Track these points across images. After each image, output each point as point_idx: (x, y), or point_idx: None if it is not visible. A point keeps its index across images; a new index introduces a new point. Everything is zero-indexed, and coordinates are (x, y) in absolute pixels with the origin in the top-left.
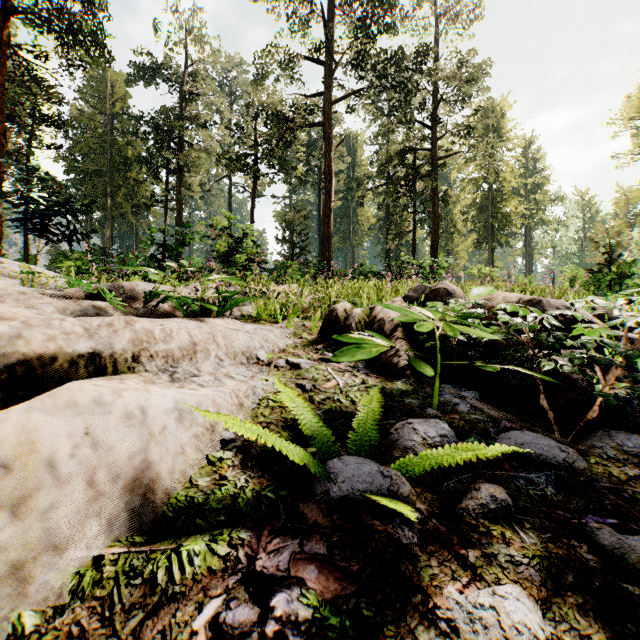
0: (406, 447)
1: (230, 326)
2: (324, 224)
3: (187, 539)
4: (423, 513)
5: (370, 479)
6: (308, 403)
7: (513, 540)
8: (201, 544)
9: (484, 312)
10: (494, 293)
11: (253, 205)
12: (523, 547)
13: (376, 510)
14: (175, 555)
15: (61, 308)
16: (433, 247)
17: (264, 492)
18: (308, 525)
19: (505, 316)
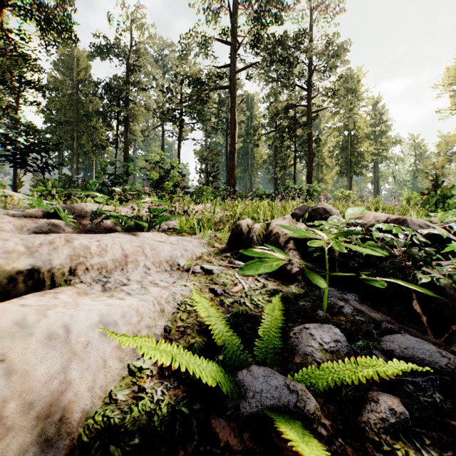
0: (306, 353)
1: (158, 238)
2: (230, 159)
3: None
4: (329, 429)
5: (278, 394)
6: (219, 313)
7: None
8: None
9: (362, 229)
10: (365, 213)
11: (179, 146)
12: None
13: None
14: None
15: (19, 226)
16: (308, 176)
17: (178, 406)
18: (220, 447)
19: (380, 233)
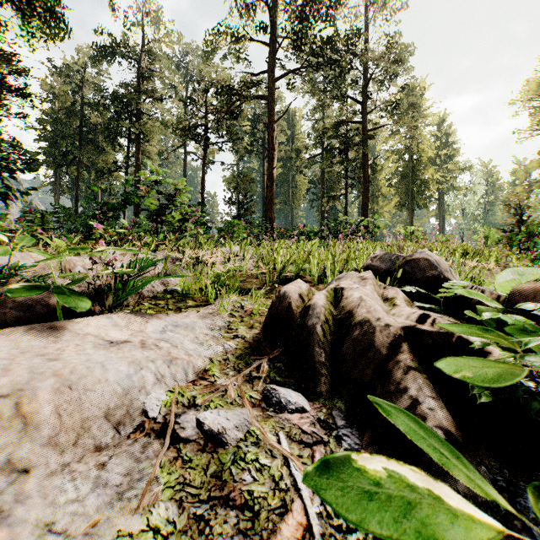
0: None
1: (114, 333)
2: (267, 187)
3: None
4: None
5: None
6: None
7: None
8: None
9: None
10: None
11: (204, 170)
12: None
13: None
14: None
15: None
16: (364, 208)
17: None
18: None
19: None
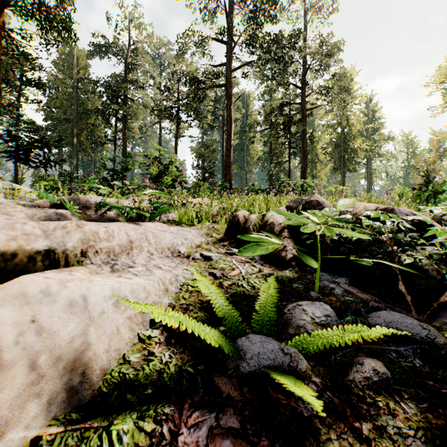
0: (298, 325)
1: (159, 228)
2: (226, 156)
3: (118, 416)
4: (318, 386)
5: (273, 356)
6: (220, 290)
7: (397, 411)
8: (129, 422)
9: (352, 217)
10: (356, 203)
11: (176, 142)
12: (407, 418)
13: (279, 384)
14: (106, 434)
15: (30, 214)
16: (303, 172)
17: (185, 367)
18: (222, 398)
19: (368, 220)
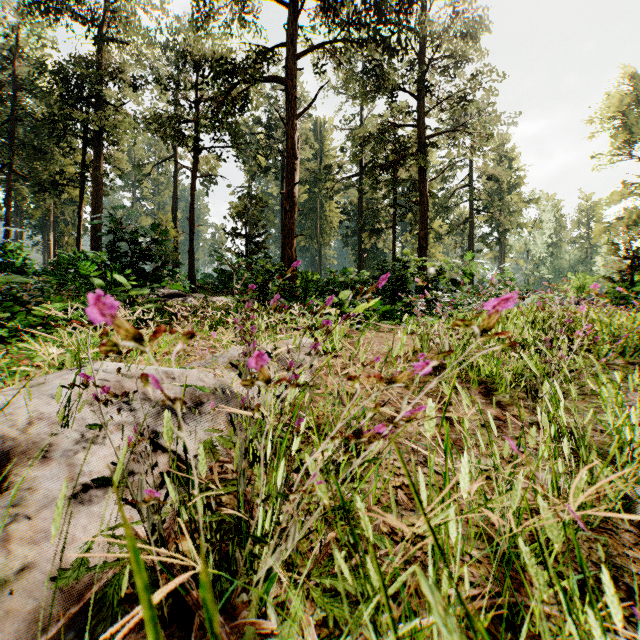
0: None
1: None
2: (285, 212)
3: None
4: None
5: None
6: None
7: None
8: None
9: None
10: None
11: (193, 186)
12: None
13: None
14: None
15: None
16: (421, 246)
17: None
18: None
19: None
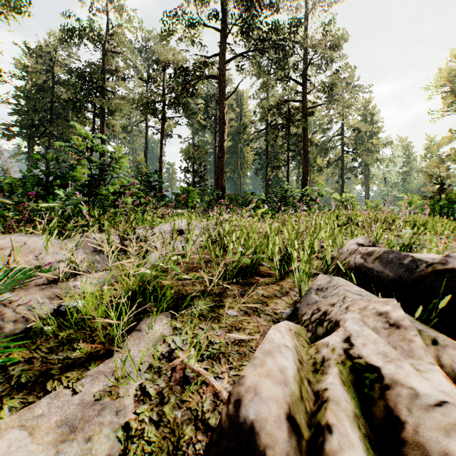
0: None
1: None
2: (218, 158)
3: None
4: None
5: None
6: None
7: None
8: None
9: None
10: None
11: (162, 142)
12: None
13: None
14: None
15: None
16: (304, 177)
17: None
18: None
19: None
